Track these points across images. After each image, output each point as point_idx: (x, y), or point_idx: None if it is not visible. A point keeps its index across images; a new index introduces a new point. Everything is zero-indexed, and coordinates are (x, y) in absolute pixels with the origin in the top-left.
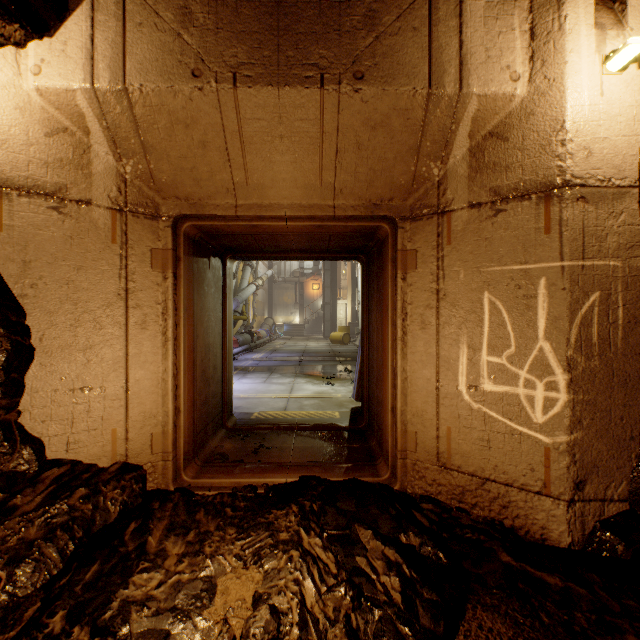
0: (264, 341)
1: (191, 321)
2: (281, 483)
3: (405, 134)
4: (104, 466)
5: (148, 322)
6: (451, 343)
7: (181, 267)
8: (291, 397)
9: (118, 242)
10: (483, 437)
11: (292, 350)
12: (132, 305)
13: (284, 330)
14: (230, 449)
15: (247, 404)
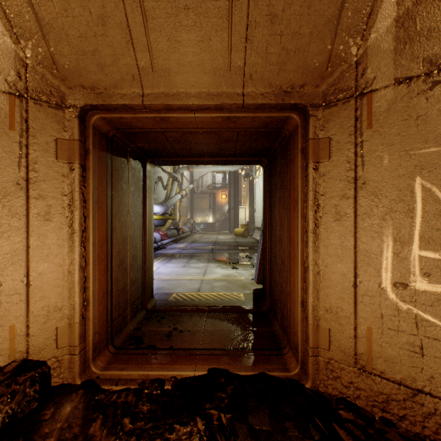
0: (187, 235)
1: (103, 214)
2: (189, 377)
3: (324, 1)
4: (0, 365)
5: (52, 213)
6: (372, 236)
7: (90, 159)
8: (204, 279)
9: (17, 129)
10: (414, 342)
11: (206, 241)
12: (34, 195)
13: (201, 227)
14: (146, 332)
15: (168, 285)
